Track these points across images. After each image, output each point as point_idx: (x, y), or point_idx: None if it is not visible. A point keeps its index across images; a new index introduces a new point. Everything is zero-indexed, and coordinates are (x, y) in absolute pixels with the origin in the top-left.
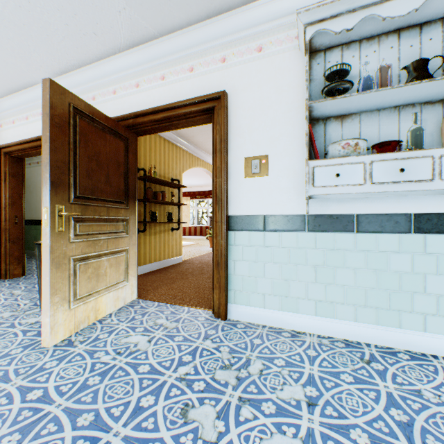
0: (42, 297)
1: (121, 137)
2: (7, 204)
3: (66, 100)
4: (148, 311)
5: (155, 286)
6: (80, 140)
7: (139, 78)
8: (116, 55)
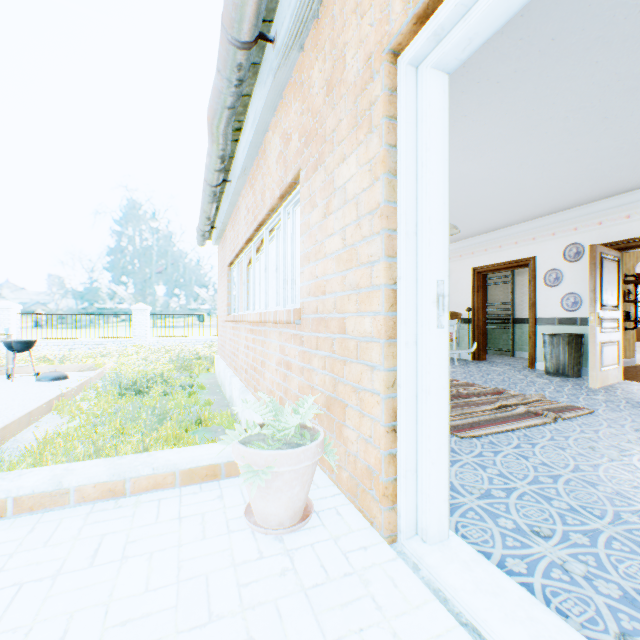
0: (588, 361)
1: (614, 259)
2: (478, 308)
3: (598, 252)
4: None
5: (629, 377)
6: (602, 272)
7: (628, 211)
8: (606, 199)
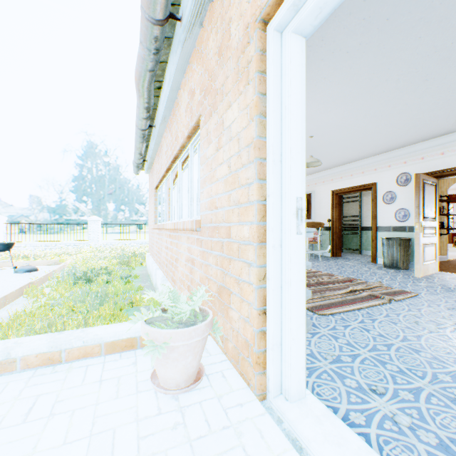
0: (414, 258)
1: (432, 184)
2: (335, 219)
3: (421, 179)
4: (455, 276)
5: (443, 269)
6: (424, 193)
7: (443, 149)
8: (427, 141)
